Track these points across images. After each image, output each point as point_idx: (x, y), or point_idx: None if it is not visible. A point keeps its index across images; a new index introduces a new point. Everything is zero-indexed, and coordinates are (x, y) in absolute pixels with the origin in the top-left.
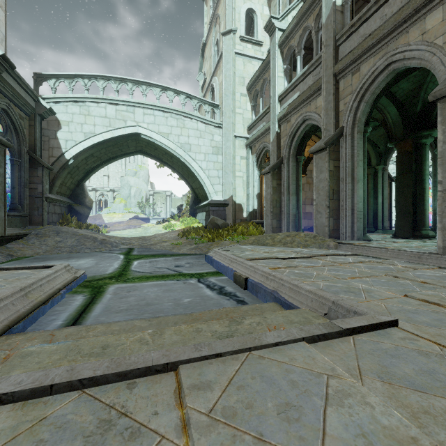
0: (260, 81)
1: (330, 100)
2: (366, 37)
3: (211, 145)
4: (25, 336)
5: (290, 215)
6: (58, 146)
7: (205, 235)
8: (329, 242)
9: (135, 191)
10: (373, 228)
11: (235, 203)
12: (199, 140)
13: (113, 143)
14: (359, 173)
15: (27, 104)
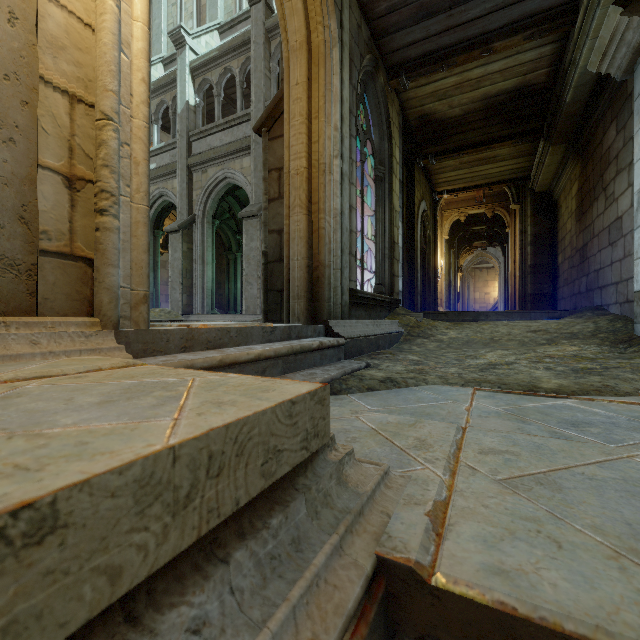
0: None
1: (185, 188)
2: (211, 149)
3: None
4: None
5: None
6: None
7: None
8: (182, 315)
9: None
10: (234, 311)
11: None
12: None
13: None
14: (208, 257)
15: None
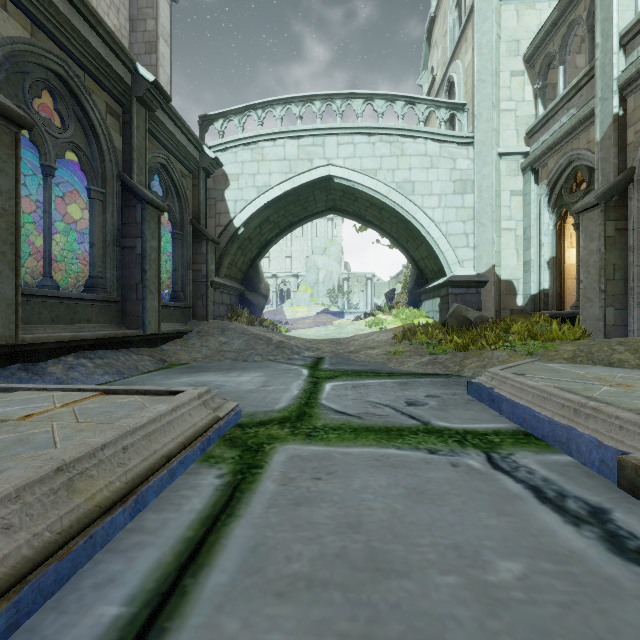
0: (560, 30)
1: None
2: None
3: (451, 179)
4: None
5: None
6: (225, 211)
7: (448, 339)
8: None
9: (324, 276)
10: None
11: (499, 279)
12: (429, 172)
13: (294, 197)
14: None
15: (189, 155)
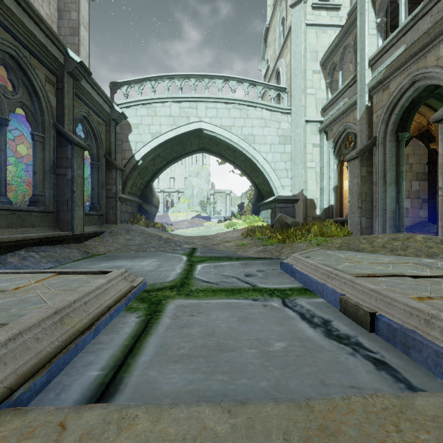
0: (340, 49)
1: None
2: None
3: (277, 135)
4: (23, 420)
5: (386, 211)
6: (129, 149)
7: (274, 236)
8: None
9: (197, 191)
10: None
11: (306, 198)
12: (264, 130)
13: (177, 141)
14: None
15: (103, 110)
